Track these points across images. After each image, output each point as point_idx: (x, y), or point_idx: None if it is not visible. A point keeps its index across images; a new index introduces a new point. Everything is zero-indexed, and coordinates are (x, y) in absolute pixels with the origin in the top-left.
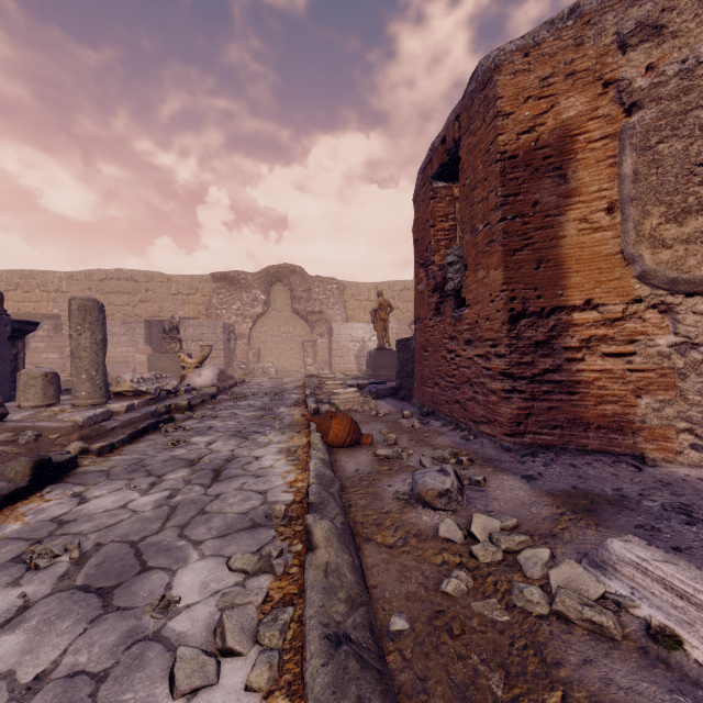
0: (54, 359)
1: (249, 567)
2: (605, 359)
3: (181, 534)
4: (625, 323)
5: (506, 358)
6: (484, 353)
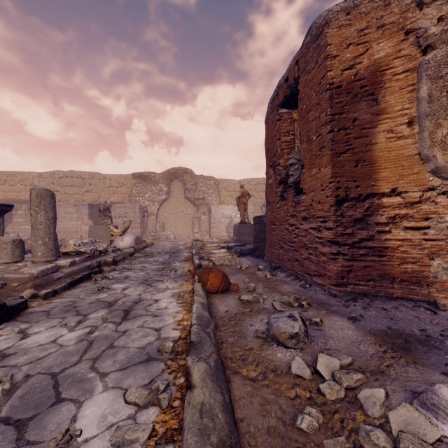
0: (29, 229)
1: (140, 401)
2: (406, 231)
3: (93, 366)
4: (421, 205)
5: (333, 230)
6: (317, 226)
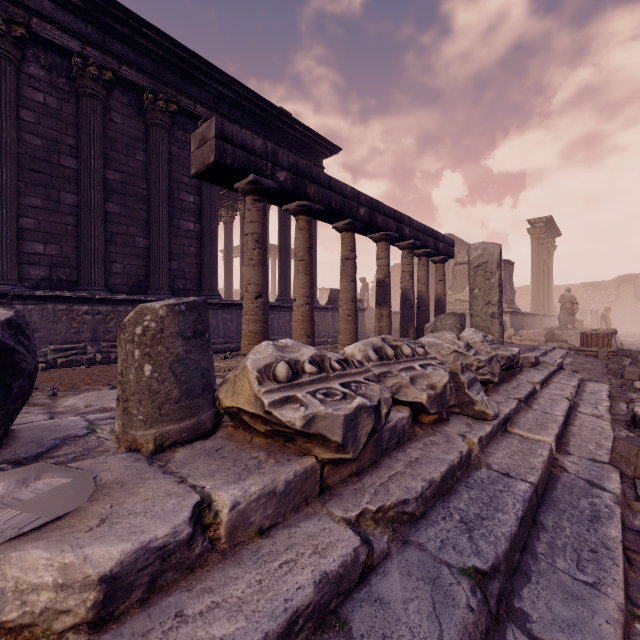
0: None
1: None
2: None
3: None
4: None
5: None
6: None
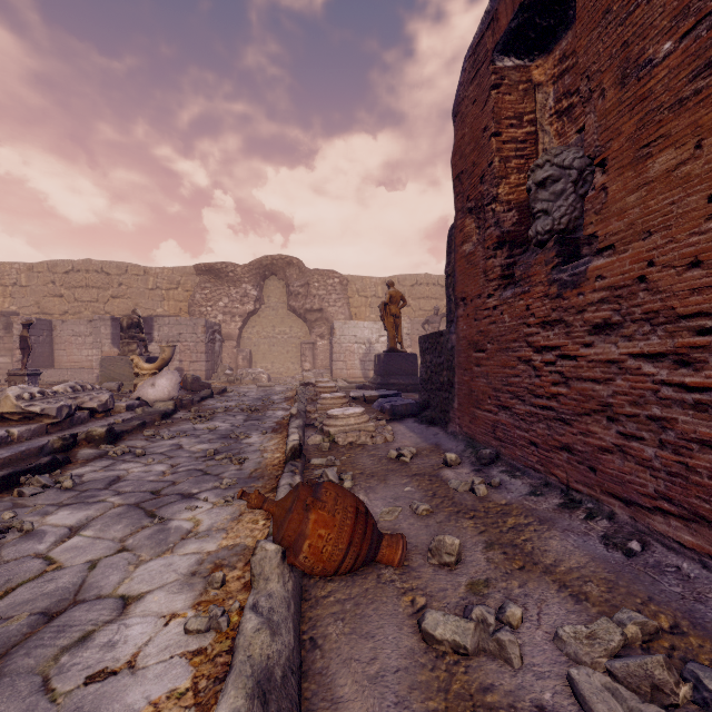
0: (5, 364)
1: None
2: None
3: None
4: None
5: None
6: (674, 348)
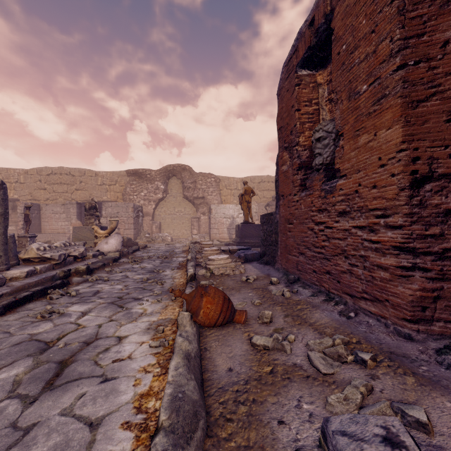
0: (12, 230)
1: None
2: None
3: None
4: None
5: (405, 230)
6: (368, 224)
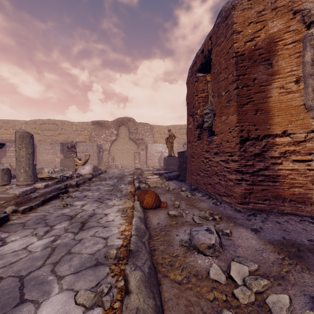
0: None
1: (87, 303)
2: (294, 163)
3: (53, 269)
4: (306, 143)
5: (238, 162)
6: (225, 159)
